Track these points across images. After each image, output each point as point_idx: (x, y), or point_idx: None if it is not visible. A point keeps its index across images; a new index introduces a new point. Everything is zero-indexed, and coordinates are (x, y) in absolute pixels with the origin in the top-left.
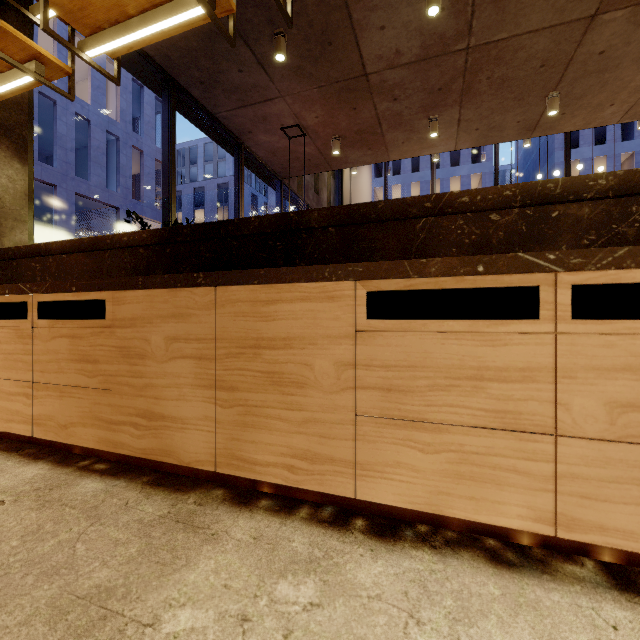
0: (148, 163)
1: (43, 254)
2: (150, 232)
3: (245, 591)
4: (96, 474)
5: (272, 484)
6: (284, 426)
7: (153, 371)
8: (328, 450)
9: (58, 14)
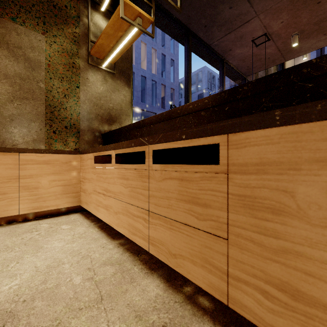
0: (167, 90)
1: (141, 126)
2: (211, 97)
3: None
4: (207, 317)
5: None
6: None
7: (301, 235)
8: None
9: None
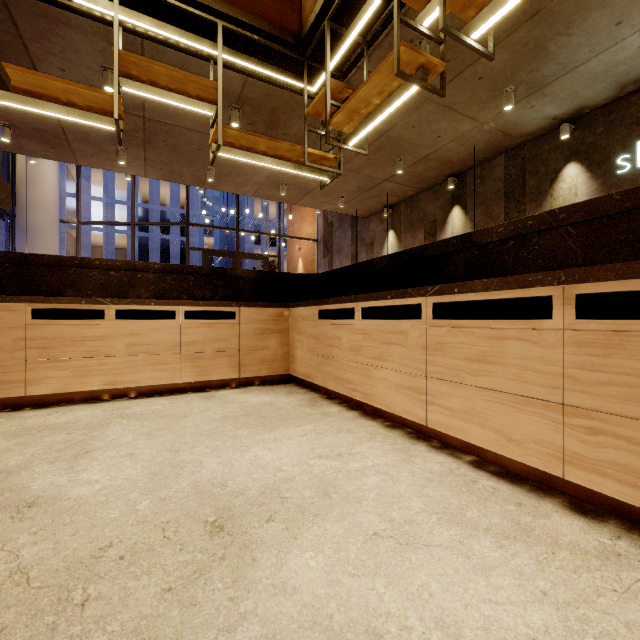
0: None
1: None
2: None
3: None
4: None
5: None
6: None
7: None
8: (9, 378)
9: None
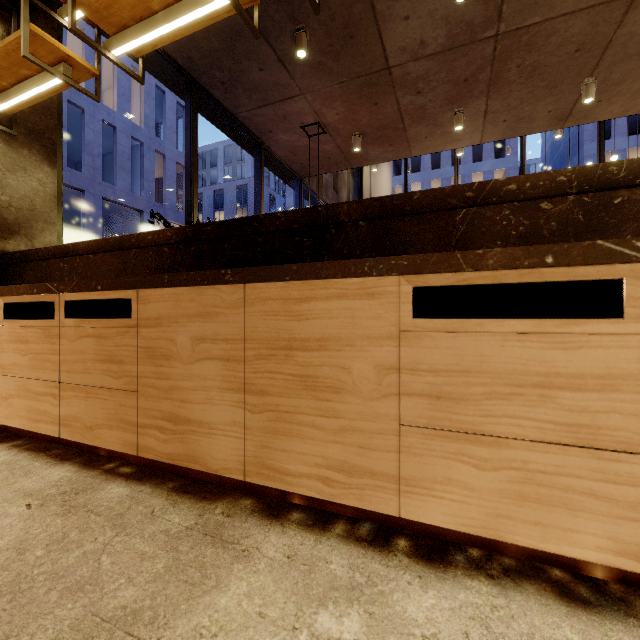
0: (170, 167)
1: (71, 254)
2: (174, 230)
3: (282, 621)
4: (121, 478)
5: (303, 495)
6: (318, 434)
7: (179, 373)
8: (368, 462)
9: (85, 14)
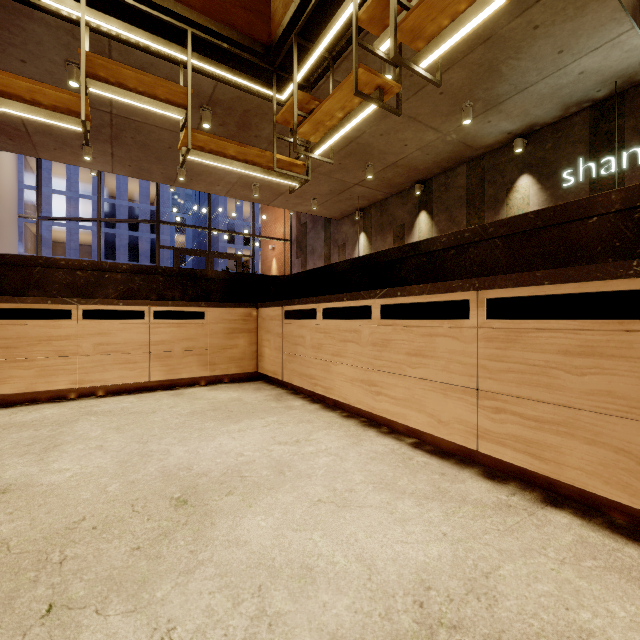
0: None
1: None
2: None
3: None
4: None
5: None
6: None
7: None
8: None
9: None
